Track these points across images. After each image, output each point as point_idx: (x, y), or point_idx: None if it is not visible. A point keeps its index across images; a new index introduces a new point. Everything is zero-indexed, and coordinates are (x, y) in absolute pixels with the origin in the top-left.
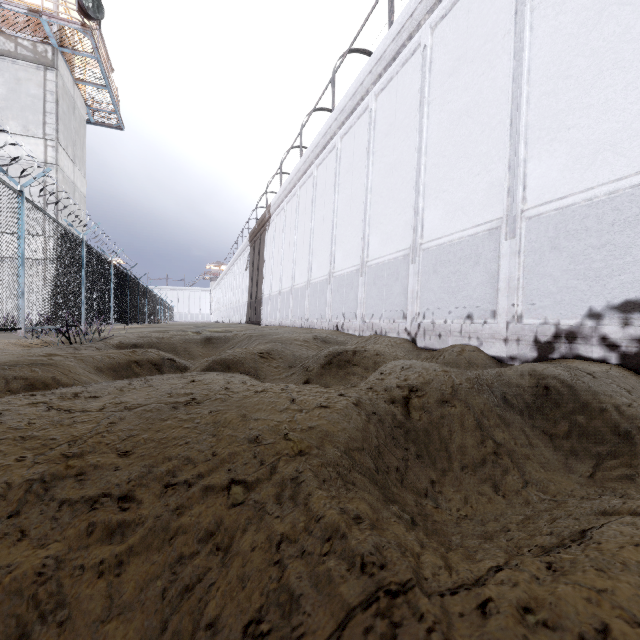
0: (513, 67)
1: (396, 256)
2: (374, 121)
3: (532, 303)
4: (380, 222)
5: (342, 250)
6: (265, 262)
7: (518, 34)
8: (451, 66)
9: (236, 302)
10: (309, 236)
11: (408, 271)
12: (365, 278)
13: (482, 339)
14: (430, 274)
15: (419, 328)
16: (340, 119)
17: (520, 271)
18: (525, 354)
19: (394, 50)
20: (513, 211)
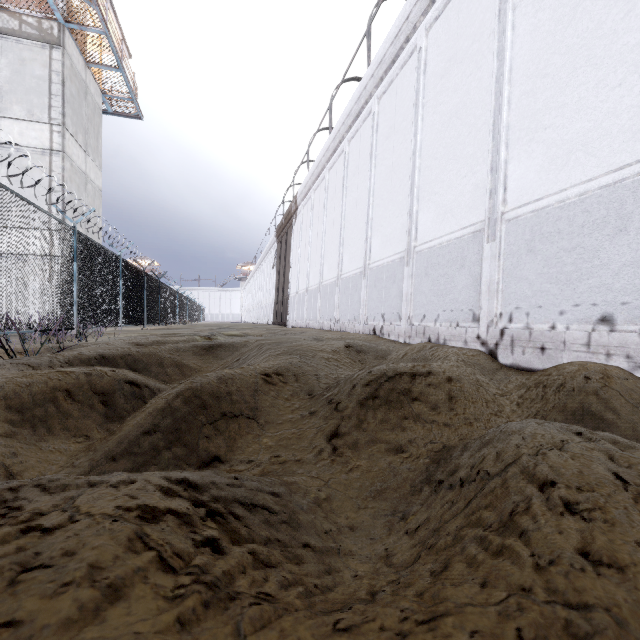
0: None
1: (460, 234)
2: (424, 63)
3: None
4: (434, 192)
5: (380, 235)
6: (292, 258)
7: None
8: None
9: (263, 302)
10: (339, 223)
11: (481, 254)
12: (412, 268)
13: (639, 359)
14: (521, 255)
15: (502, 336)
16: (378, 74)
17: None
18: None
19: None
20: None
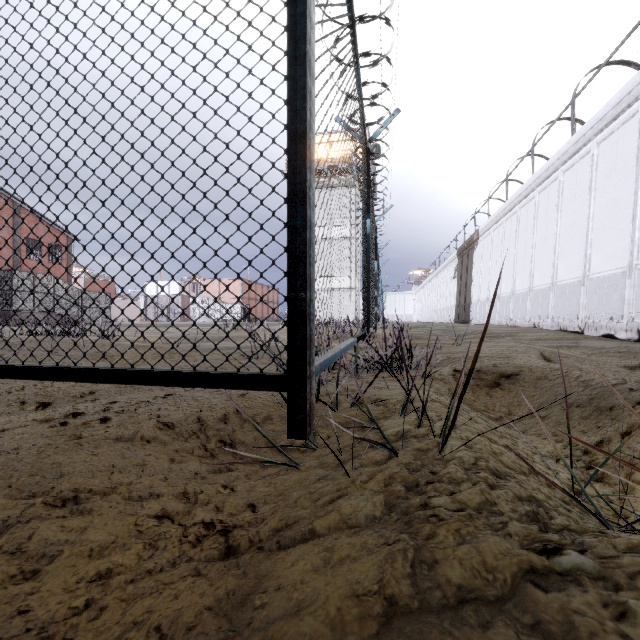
0: (635, 187)
1: (574, 281)
2: (562, 189)
3: (638, 312)
4: (565, 257)
5: (538, 272)
6: (473, 274)
7: (638, 170)
8: (607, 172)
9: (443, 305)
10: (513, 259)
11: (580, 291)
12: (554, 293)
13: (616, 330)
14: (592, 294)
15: (585, 325)
16: (537, 182)
17: (634, 296)
18: (633, 337)
19: (574, 150)
20: (632, 264)
